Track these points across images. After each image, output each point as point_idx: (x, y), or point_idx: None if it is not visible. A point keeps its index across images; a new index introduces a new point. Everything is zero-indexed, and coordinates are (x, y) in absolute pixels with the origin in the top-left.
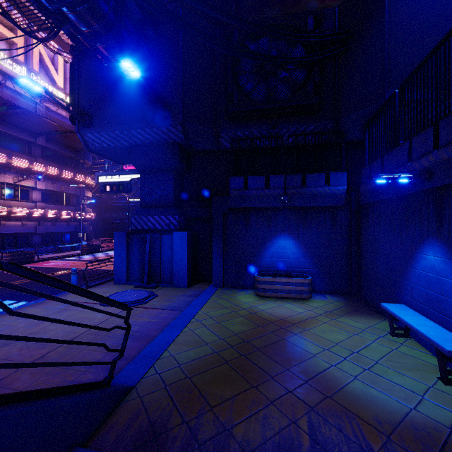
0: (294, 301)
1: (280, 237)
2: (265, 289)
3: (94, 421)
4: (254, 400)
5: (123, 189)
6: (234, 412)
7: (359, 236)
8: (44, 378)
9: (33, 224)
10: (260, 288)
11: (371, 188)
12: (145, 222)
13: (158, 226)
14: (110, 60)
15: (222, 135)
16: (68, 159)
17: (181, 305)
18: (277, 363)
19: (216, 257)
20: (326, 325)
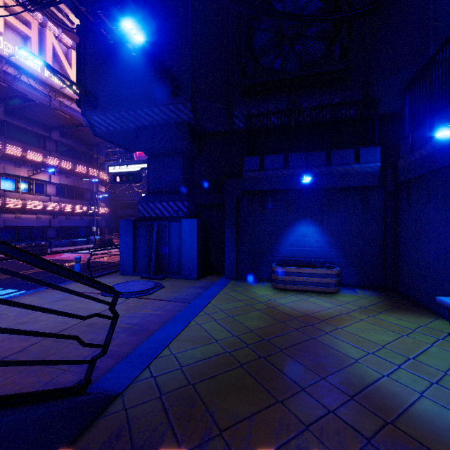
0: (319, 295)
1: (300, 223)
2: (284, 281)
3: (52, 447)
4: (281, 423)
5: (133, 179)
6: (253, 441)
7: (397, 220)
8: (15, 377)
9: (48, 217)
10: (279, 280)
11: (414, 160)
12: (153, 209)
13: (166, 213)
14: (114, 33)
15: (235, 114)
16: (82, 154)
17: (189, 297)
18: (307, 369)
19: (228, 246)
20: (364, 322)
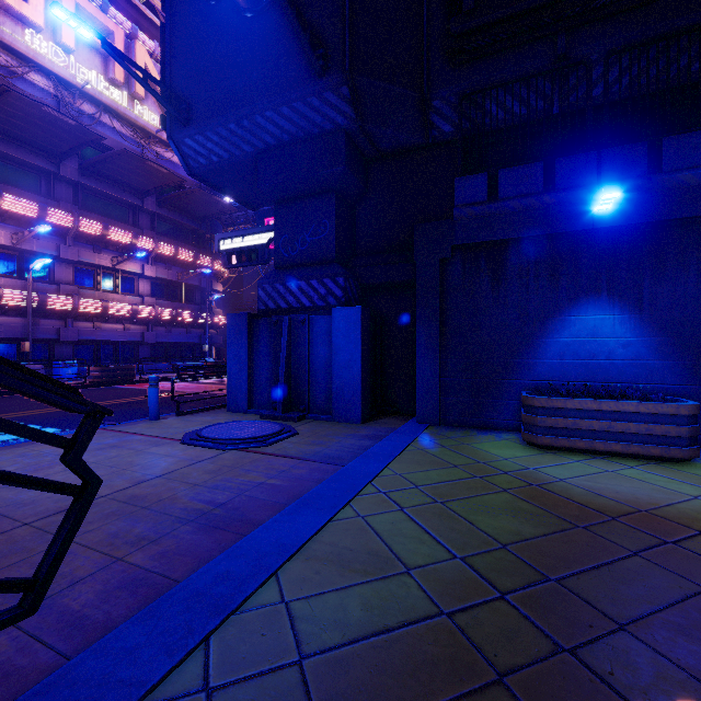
0: (646, 464)
1: (584, 307)
2: (553, 430)
3: None
4: None
5: (257, 258)
6: None
7: None
8: None
9: (139, 328)
10: (540, 426)
11: None
12: (283, 294)
13: (305, 301)
14: None
15: (436, 106)
16: (189, 234)
17: (343, 453)
18: None
19: (423, 358)
20: None
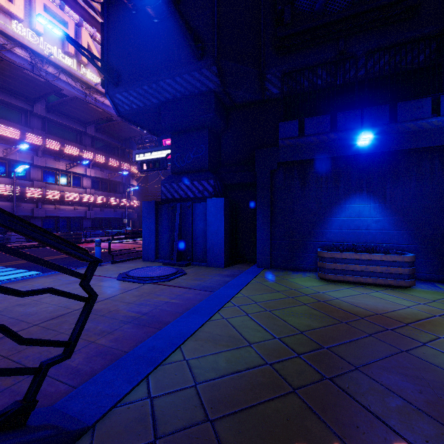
0: (385, 290)
1: (353, 199)
2: (334, 270)
3: None
4: None
5: (159, 166)
6: None
7: None
8: None
9: (84, 209)
10: (327, 268)
11: None
12: (176, 189)
13: (190, 194)
14: None
15: (268, 78)
16: (115, 149)
17: (213, 285)
18: (420, 411)
19: (261, 228)
20: None
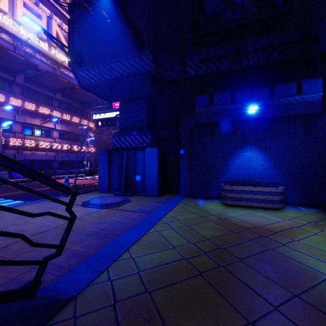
0: (265, 211)
1: (245, 149)
2: (232, 198)
3: None
4: None
5: (110, 123)
6: None
7: None
8: None
9: (53, 154)
10: (228, 197)
11: None
12: (123, 141)
13: (133, 144)
14: (93, 3)
15: (188, 63)
16: (77, 109)
17: (150, 209)
18: (274, 283)
19: (183, 169)
20: (319, 236)
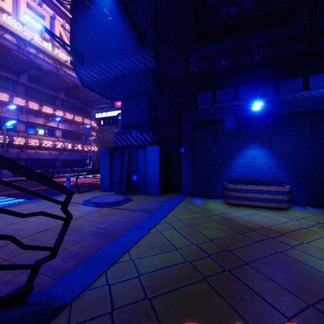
0: (270, 211)
1: (250, 147)
2: (236, 197)
3: None
4: None
5: (112, 122)
6: None
7: None
8: None
9: (56, 153)
10: (231, 196)
11: None
12: (125, 140)
13: (135, 143)
14: (95, 0)
15: (191, 60)
16: (80, 109)
17: (151, 208)
18: (285, 290)
19: (185, 168)
20: None
